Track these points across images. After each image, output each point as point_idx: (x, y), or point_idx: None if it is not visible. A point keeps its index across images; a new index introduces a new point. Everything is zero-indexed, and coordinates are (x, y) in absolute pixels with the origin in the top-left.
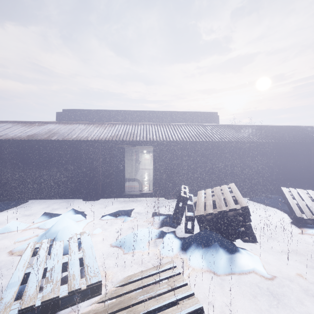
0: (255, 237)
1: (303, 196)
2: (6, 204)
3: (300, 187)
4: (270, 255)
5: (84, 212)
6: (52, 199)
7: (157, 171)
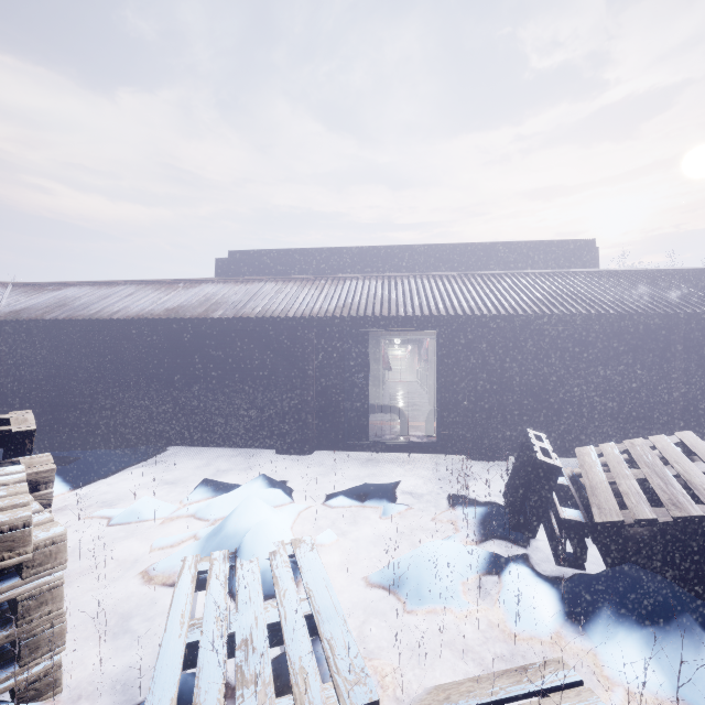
0: None
1: None
2: (127, 454)
3: None
4: None
5: (285, 482)
6: (213, 447)
7: (448, 390)
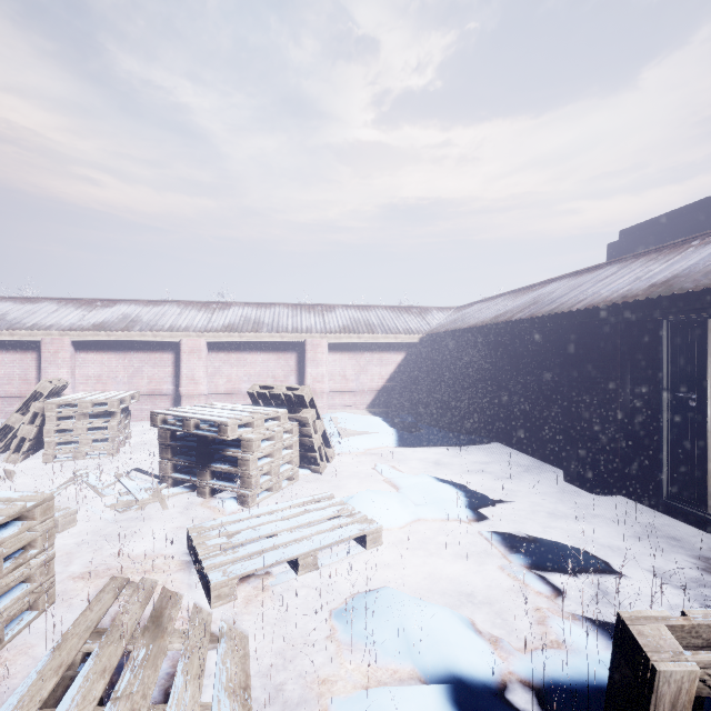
0: None
1: None
2: (450, 437)
3: None
4: None
5: (501, 501)
6: (523, 453)
7: None
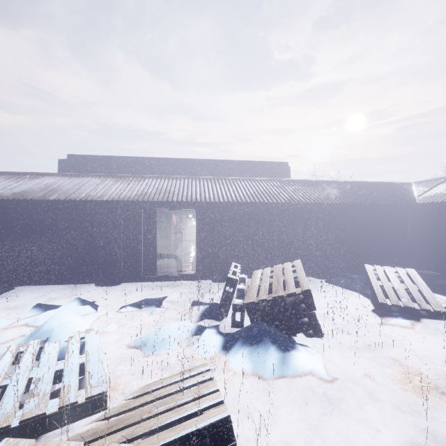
0: (321, 329)
1: (390, 275)
2: None
3: (393, 263)
4: (338, 352)
5: (96, 302)
6: (50, 285)
7: (202, 244)
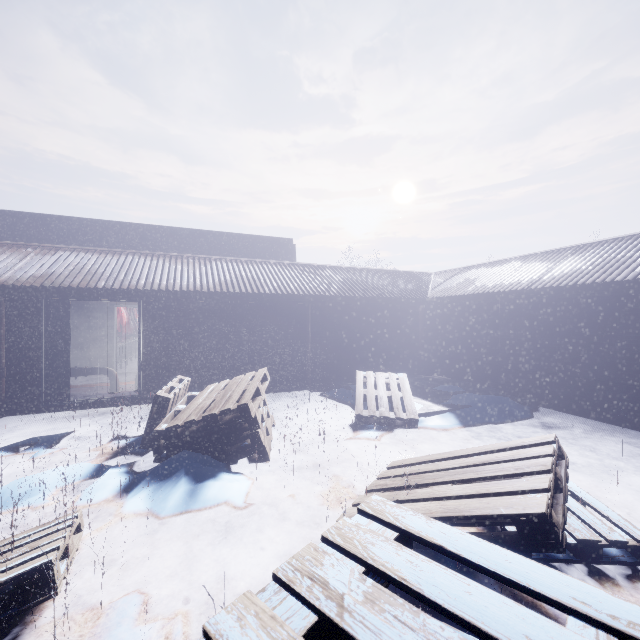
0: (267, 452)
1: (379, 382)
2: None
3: (404, 369)
4: (283, 477)
5: None
6: None
7: (149, 351)
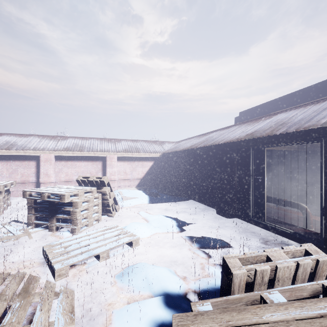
0: None
1: None
2: (172, 198)
3: None
4: None
5: (191, 223)
6: (201, 203)
7: None
